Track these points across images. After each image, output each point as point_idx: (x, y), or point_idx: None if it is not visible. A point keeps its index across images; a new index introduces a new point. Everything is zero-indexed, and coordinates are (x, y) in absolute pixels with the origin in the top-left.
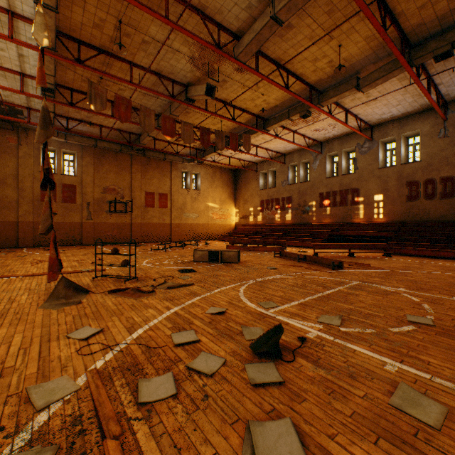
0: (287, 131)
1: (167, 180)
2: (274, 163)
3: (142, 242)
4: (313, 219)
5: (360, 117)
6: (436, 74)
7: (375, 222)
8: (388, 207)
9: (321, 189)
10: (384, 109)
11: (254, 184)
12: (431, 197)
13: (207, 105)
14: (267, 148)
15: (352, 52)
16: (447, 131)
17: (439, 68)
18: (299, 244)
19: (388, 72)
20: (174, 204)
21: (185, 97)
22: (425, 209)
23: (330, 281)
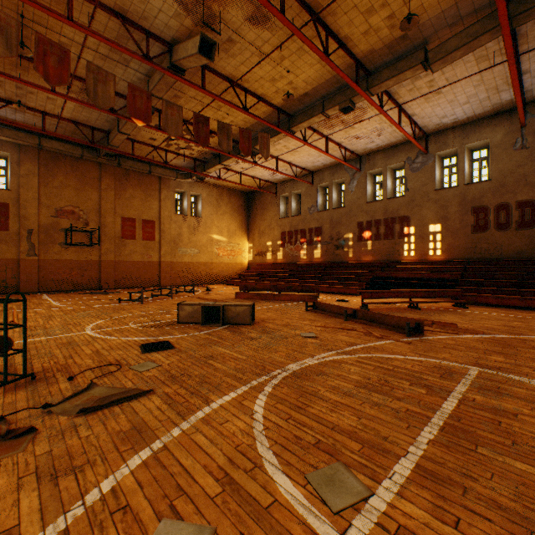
0: (318, 136)
1: (154, 202)
2: (299, 183)
3: (117, 288)
4: (349, 256)
5: (415, 120)
6: (532, 49)
7: (432, 260)
8: (448, 240)
9: (360, 217)
10: (447, 109)
11: (273, 211)
12: (505, 228)
13: (204, 81)
14: (291, 162)
15: (425, 2)
16: (526, 140)
17: (533, 44)
18: (334, 289)
19: (473, 38)
20: (164, 235)
21: (169, 63)
22: (496, 243)
23: (427, 369)
